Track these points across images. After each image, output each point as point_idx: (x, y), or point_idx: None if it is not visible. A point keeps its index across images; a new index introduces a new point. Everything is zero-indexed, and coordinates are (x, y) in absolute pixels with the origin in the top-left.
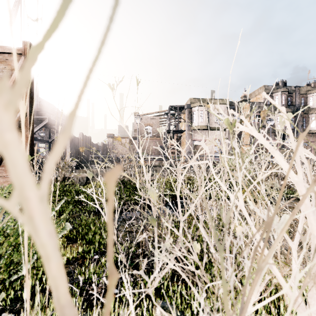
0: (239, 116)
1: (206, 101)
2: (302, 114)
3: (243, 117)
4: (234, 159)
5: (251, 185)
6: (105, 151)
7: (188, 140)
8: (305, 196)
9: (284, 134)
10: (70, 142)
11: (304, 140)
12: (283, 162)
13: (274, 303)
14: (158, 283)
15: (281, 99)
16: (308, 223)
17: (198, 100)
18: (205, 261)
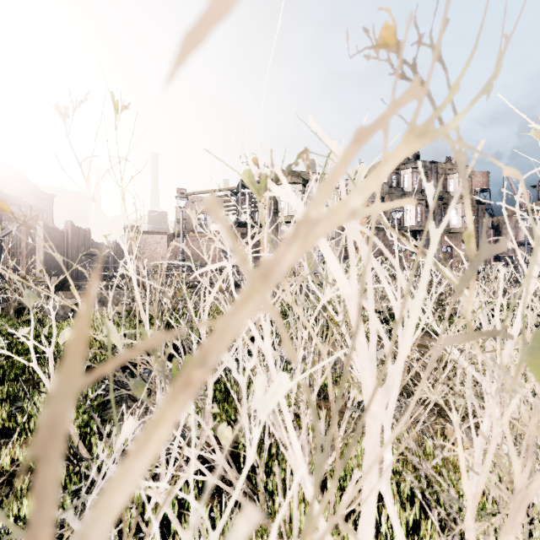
0: (273, 166)
1: (300, 176)
2: (441, 204)
3: (278, 169)
4: (301, 263)
5: (316, 310)
6: (121, 258)
7: (272, 240)
8: (231, 324)
9: (416, 233)
10: (45, 239)
11: (443, 244)
12: (331, 256)
13: (377, 513)
14: (171, 506)
15: (411, 180)
16: (363, 385)
17: (288, 173)
18: (267, 452)
